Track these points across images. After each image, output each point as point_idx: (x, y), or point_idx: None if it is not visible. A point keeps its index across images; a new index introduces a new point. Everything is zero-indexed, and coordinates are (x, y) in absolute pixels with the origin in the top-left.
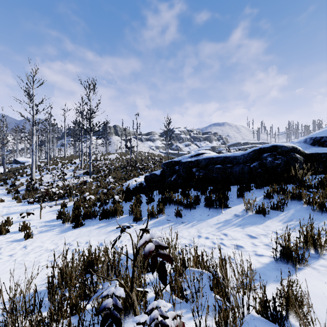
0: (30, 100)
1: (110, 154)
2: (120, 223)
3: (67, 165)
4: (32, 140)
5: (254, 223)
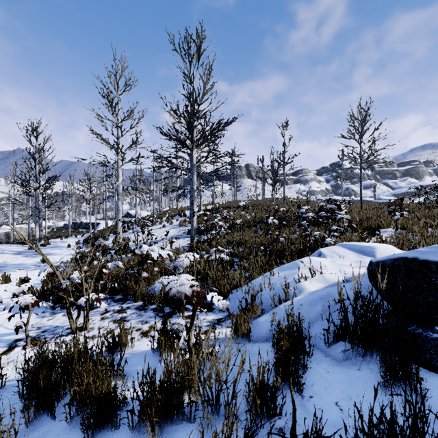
0: (112, 114)
1: (238, 201)
2: None
3: (173, 219)
4: (118, 178)
5: None
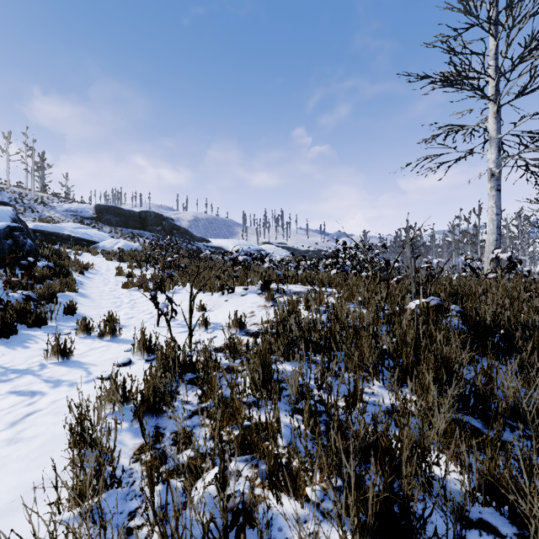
0: None
1: None
2: (72, 297)
3: None
4: None
5: (89, 277)
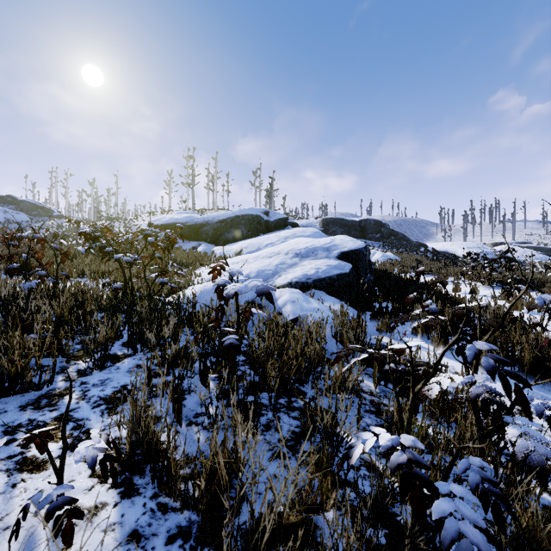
0: None
1: None
2: None
3: None
4: None
5: None
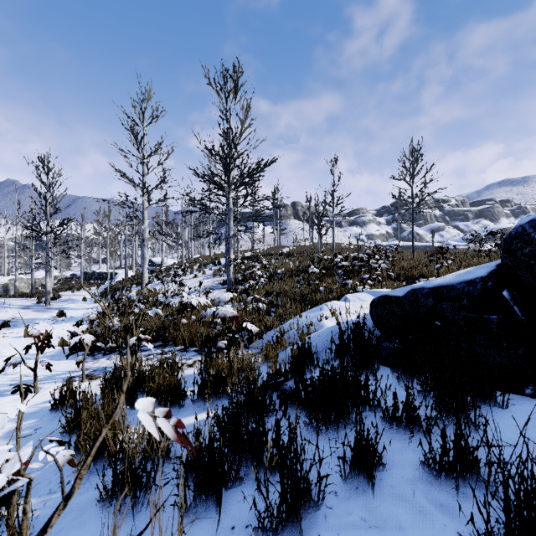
0: (137, 148)
1: (281, 247)
2: None
3: (206, 267)
4: (143, 221)
5: None
